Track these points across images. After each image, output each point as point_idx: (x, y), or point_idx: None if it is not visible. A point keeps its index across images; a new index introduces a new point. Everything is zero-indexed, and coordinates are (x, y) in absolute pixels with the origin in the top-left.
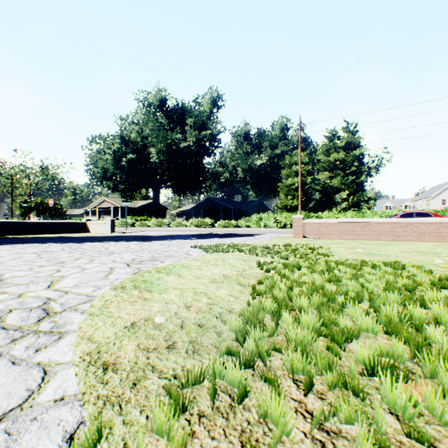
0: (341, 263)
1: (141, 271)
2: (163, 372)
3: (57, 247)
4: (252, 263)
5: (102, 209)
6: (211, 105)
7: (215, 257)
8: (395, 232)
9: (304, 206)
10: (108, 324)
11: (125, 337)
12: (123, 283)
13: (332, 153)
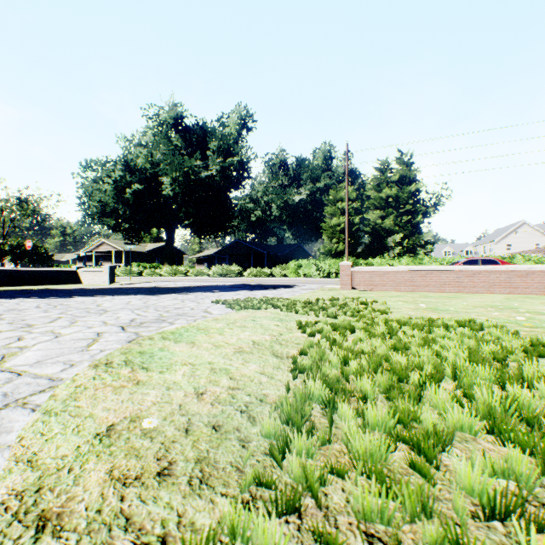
0: (405, 323)
1: (139, 337)
2: (144, 530)
3: (30, 303)
4: (291, 324)
5: (100, 254)
6: (239, 126)
7: (243, 316)
8: (461, 282)
9: (352, 251)
10: (70, 430)
11: (92, 456)
12: (110, 356)
13: (384, 188)
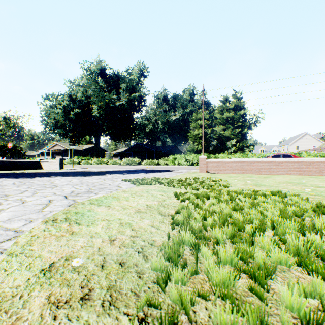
0: (240, 193)
1: (75, 203)
2: None
3: (9, 181)
4: (170, 194)
5: (55, 151)
6: (139, 74)
7: (141, 189)
8: (271, 168)
9: (206, 149)
10: (24, 267)
11: (37, 286)
12: (56, 215)
13: (225, 112)
